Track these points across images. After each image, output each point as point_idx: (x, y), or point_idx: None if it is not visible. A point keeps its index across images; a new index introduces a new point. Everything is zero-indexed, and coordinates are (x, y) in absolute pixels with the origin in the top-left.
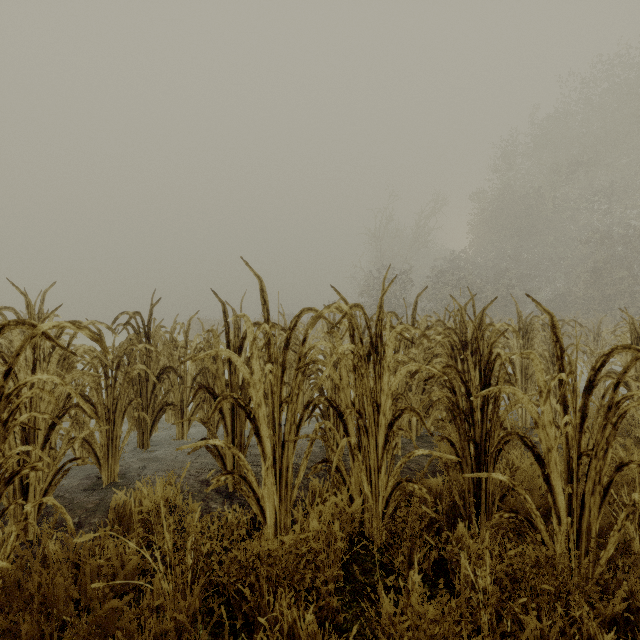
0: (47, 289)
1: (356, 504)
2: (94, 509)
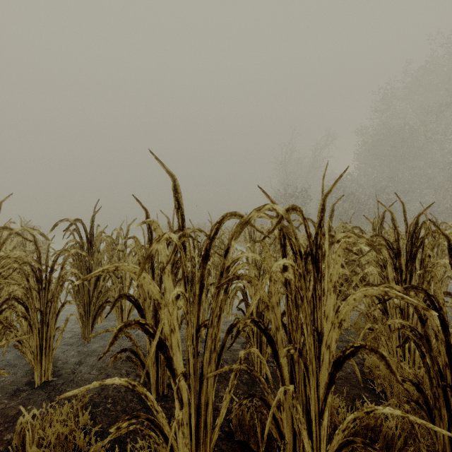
0: (3, 199)
1: None
2: (14, 419)
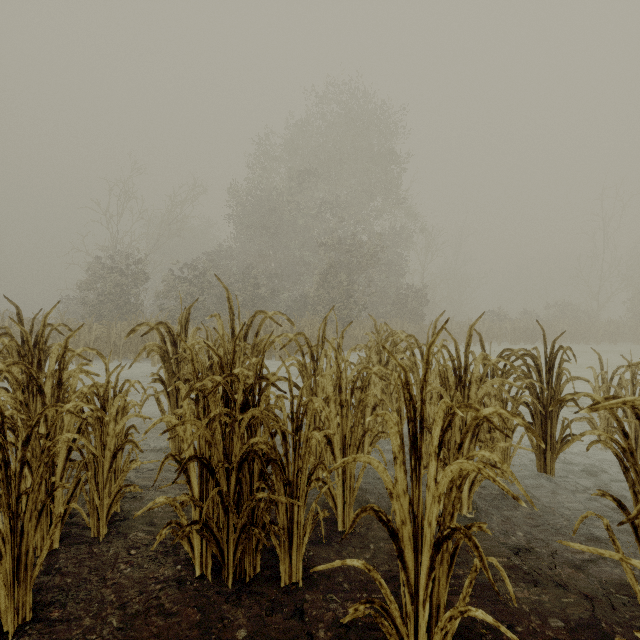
0: None
1: None
2: None
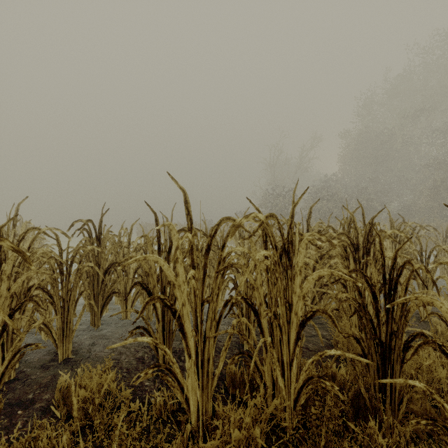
0: (20, 202)
1: (274, 405)
2: (47, 385)
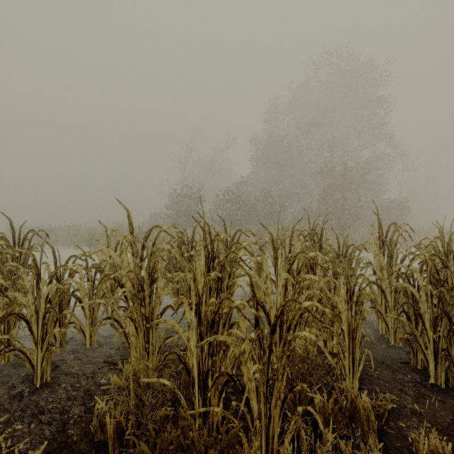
0: None
1: None
2: None
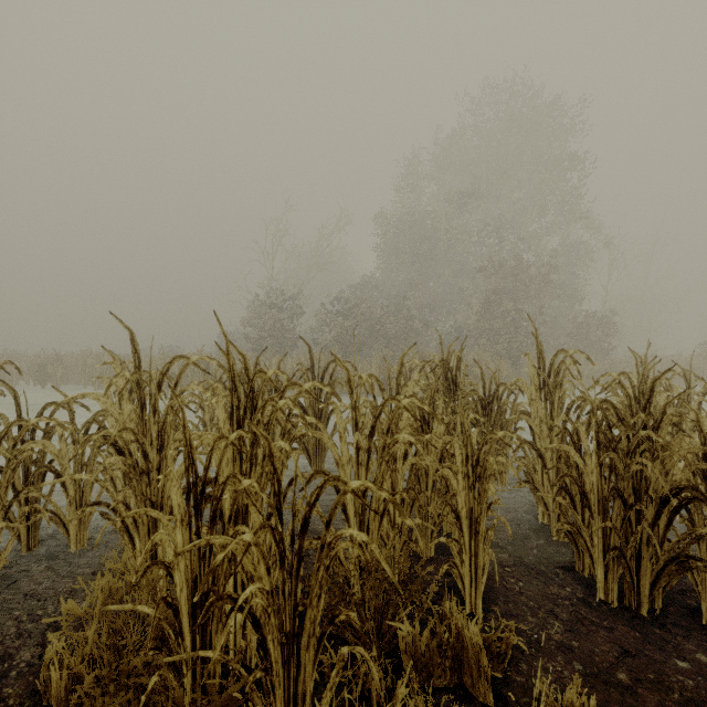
0: None
1: None
2: None
